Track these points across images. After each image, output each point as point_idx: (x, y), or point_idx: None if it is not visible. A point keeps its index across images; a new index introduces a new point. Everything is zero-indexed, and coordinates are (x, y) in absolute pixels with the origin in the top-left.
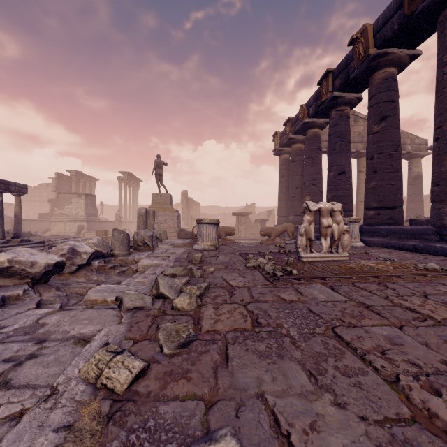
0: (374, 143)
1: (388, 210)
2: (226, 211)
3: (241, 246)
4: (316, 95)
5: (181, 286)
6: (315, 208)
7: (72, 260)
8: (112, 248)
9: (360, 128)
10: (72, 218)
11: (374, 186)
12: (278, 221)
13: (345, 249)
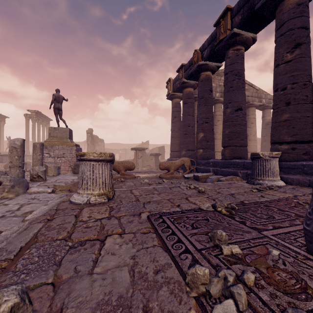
0: (287, 72)
1: (304, 144)
2: (126, 147)
3: (145, 190)
4: (211, 37)
5: None
6: None
7: None
8: None
9: None
10: None
11: (288, 119)
12: (171, 155)
13: None
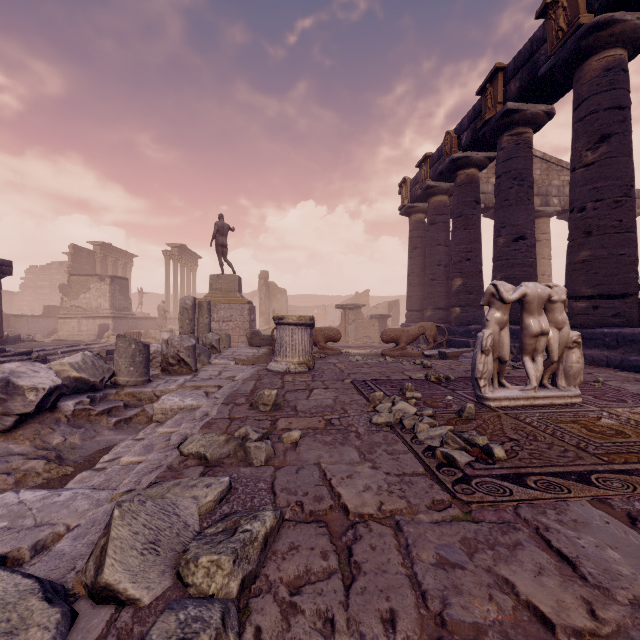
0: (587, 183)
1: (614, 300)
2: (326, 303)
3: (353, 364)
4: (473, 112)
5: (196, 523)
6: (514, 295)
7: (4, 404)
8: (113, 372)
9: (534, 173)
10: (90, 313)
11: (587, 259)
12: (407, 318)
13: (573, 380)
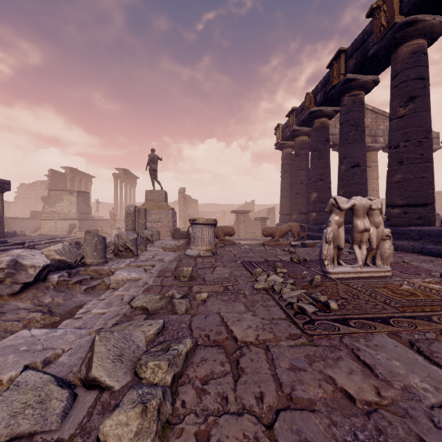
0: (400, 129)
1: (418, 208)
2: (225, 209)
3: (242, 251)
4: (324, 80)
5: (144, 346)
6: (347, 205)
7: (13, 276)
8: (82, 256)
9: (367, 121)
10: (63, 216)
11: (400, 180)
12: (280, 220)
13: (386, 261)
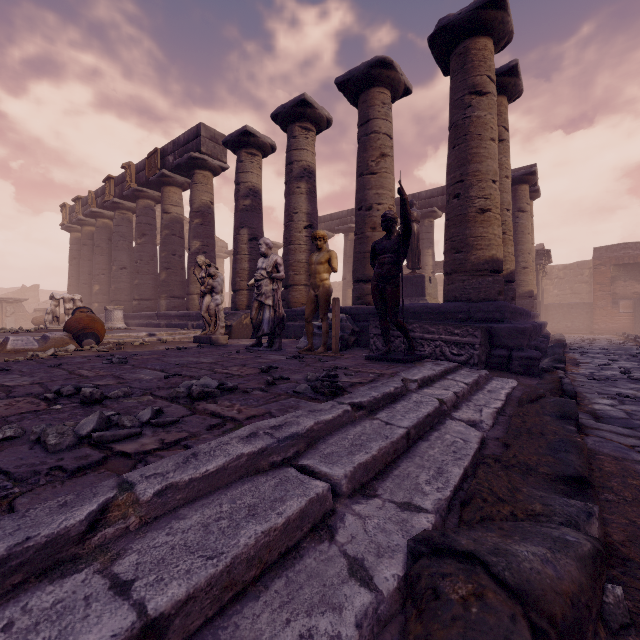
0: (138, 252)
1: (147, 301)
2: None
3: None
4: (103, 189)
5: None
6: (59, 297)
7: None
8: None
9: None
10: None
11: (138, 284)
12: None
13: None
